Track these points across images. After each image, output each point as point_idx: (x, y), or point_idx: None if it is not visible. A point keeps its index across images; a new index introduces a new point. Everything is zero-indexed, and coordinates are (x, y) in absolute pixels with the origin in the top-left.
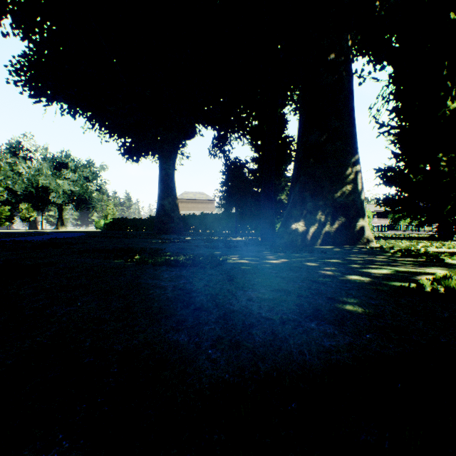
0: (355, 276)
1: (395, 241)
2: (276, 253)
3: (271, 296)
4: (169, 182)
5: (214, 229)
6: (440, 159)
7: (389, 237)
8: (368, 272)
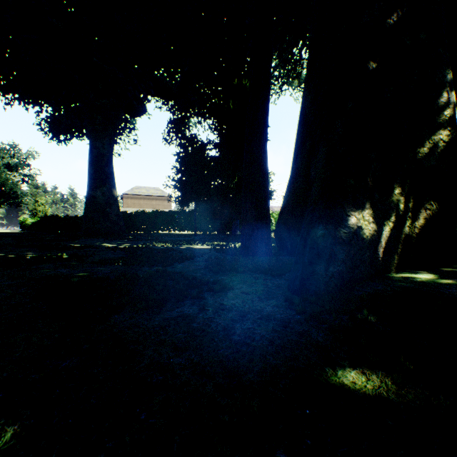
0: None
1: None
2: None
3: None
4: (104, 165)
5: (169, 230)
6: None
7: None
8: None
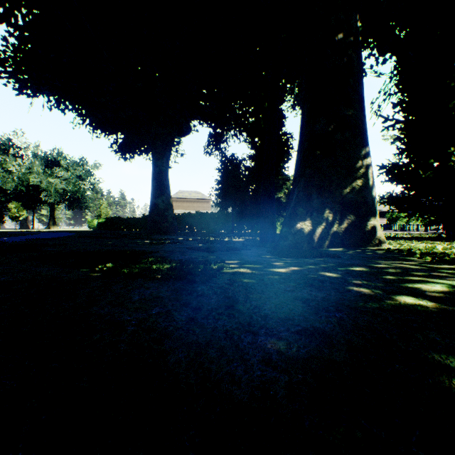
0: (407, 296)
1: (405, 242)
2: (282, 257)
3: (302, 350)
4: (163, 179)
5: (210, 229)
6: (450, 154)
7: (393, 237)
8: (417, 289)
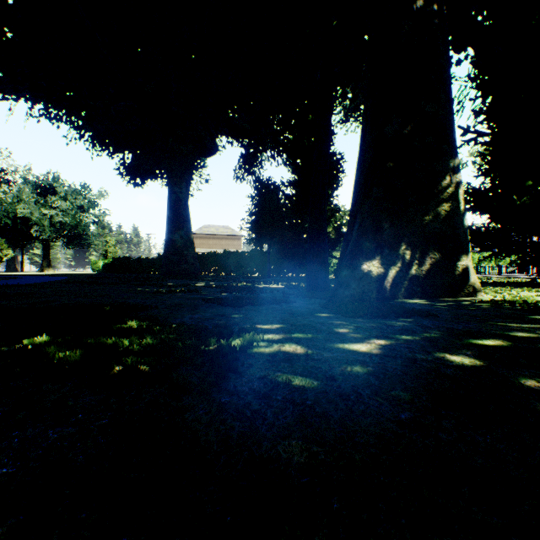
0: None
1: (500, 290)
2: (347, 317)
3: None
4: (182, 209)
5: (241, 272)
6: None
7: None
8: None
